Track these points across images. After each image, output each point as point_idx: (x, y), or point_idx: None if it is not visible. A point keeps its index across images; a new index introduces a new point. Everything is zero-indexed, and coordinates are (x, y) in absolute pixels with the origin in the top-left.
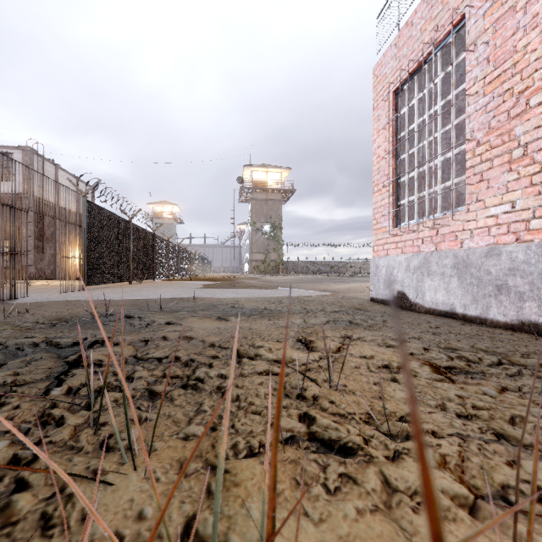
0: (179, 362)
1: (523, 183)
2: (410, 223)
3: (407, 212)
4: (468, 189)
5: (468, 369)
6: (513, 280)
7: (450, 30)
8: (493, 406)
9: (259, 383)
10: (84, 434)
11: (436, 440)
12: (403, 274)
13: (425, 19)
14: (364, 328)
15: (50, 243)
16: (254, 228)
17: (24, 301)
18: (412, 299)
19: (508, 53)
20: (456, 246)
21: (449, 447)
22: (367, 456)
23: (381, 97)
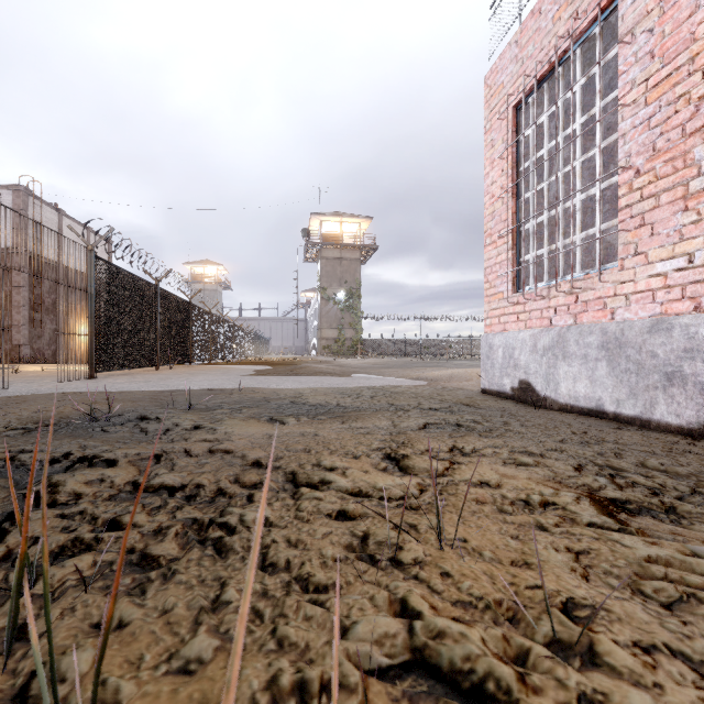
0: (202, 494)
1: None
2: (537, 286)
3: (533, 272)
4: (623, 237)
5: (651, 506)
6: (691, 366)
7: (595, 16)
8: None
9: (325, 535)
10: None
11: (650, 670)
12: (528, 357)
13: (559, 4)
14: (479, 434)
15: (51, 315)
16: (324, 295)
17: (3, 394)
18: (540, 391)
19: (683, 43)
20: (604, 317)
21: (679, 688)
22: None
23: (496, 115)
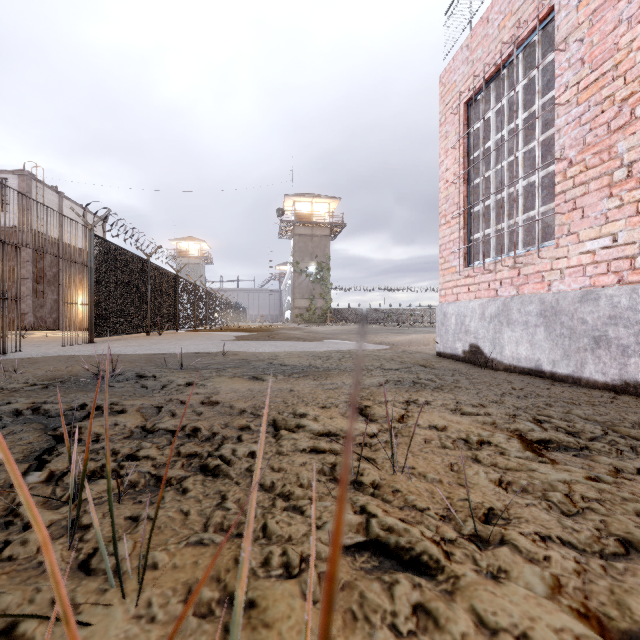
0: (200, 435)
1: (627, 211)
2: (485, 261)
3: (482, 249)
4: (558, 219)
5: (568, 444)
6: (615, 331)
7: (534, 26)
8: (609, 497)
9: (301, 464)
10: (58, 542)
11: (543, 550)
12: (477, 324)
13: (504, 14)
14: (432, 389)
15: (52, 286)
16: (297, 269)
17: (16, 356)
18: (487, 353)
19: (608, 52)
20: (542, 289)
21: (562, 561)
22: (451, 577)
23: (450, 110)
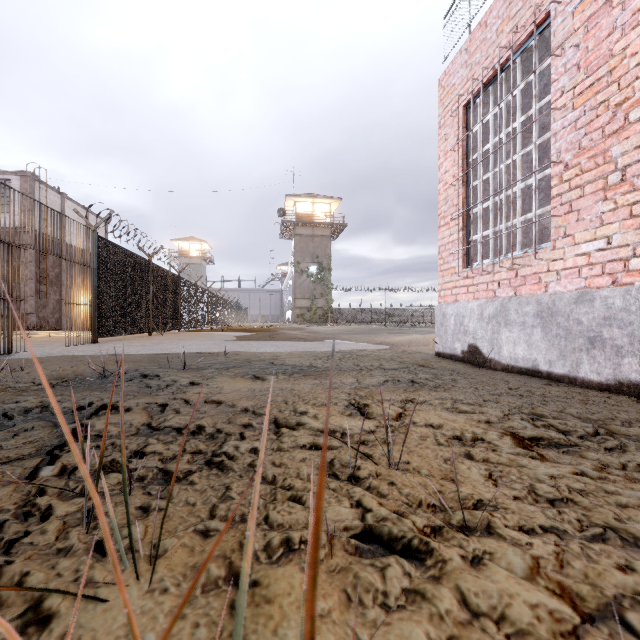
0: (204, 432)
1: (621, 214)
2: (483, 262)
3: (480, 250)
4: (554, 222)
5: (559, 441)
6: (609, 331)
7: (532, 31)
8: (593, 490)
9: (301, 460)
10: (75, 529)
11: (526, 537)
12: (475, 324)
13: (502, 19)
14: (430, 389)
15: (54, 287)
16: (298, 269)
17: (21, 356)
18: (486, 354)
19: (603, 58)
20: (539, 290)
21: (542, 546)
22: (439, 560)
23: (449, 113)
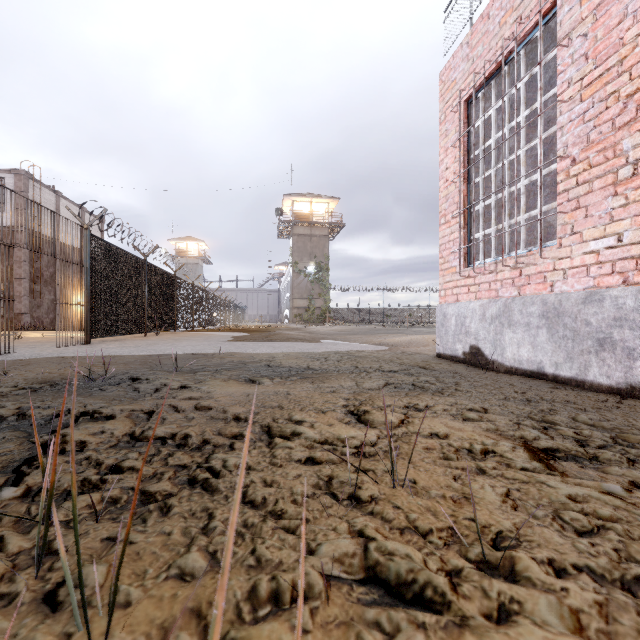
0: (190, 443)
1: (633, 210)
2: (486, 261)
3: (482, 249)
4: (561, 218)
5: (577, 454)
6: (620, 333)
7: (536, 21)
8: (626, 515)
9: (295, 477)
10: (24, 572)
11: (559, 580)
12: (477, 325)
13: (505, 10)
14: (432, 393)
15: (49, 286)
16: (296, 269)
17: (9, 357)
18: (488, 355)
19: (613, 47)
20: (544, 289)
21: (581, 594)
22: (459, 614)
23: (450, 108)
